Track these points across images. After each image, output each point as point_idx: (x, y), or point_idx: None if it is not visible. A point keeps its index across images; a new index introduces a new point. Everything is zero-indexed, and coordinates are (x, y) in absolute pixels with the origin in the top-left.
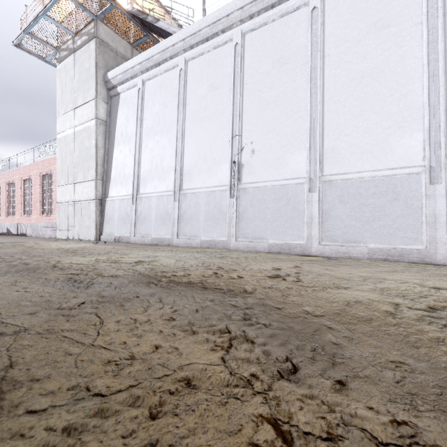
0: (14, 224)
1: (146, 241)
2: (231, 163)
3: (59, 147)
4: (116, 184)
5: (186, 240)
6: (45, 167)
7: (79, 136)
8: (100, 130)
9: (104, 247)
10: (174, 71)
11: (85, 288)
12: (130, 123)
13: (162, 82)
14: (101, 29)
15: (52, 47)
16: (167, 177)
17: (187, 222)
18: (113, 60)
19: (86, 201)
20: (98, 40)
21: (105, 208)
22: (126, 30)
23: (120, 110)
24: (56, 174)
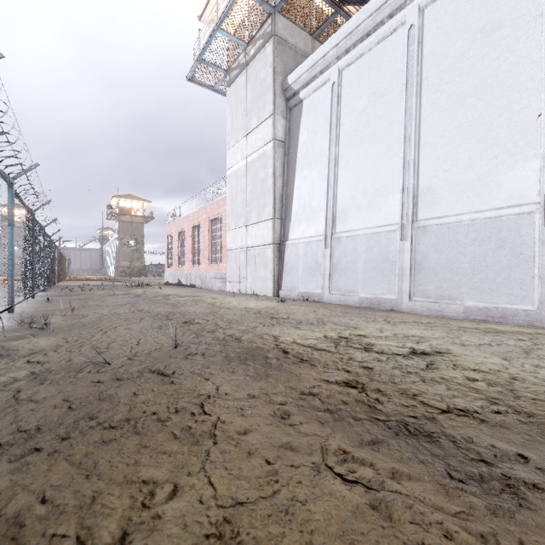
0: (184, 274)
1: (349, 301)
2: (544, 159)
3: (228, 185)
4: (299, 221)
5: (430, 305)
6: (214, 210)
7: (253, 167)
8: (278, 154)
9: (300, 309)
10: (395, 36)
11: (511, 494)
12: (318, 137)
13: (372, 61)
14: (279, 23)
15: (222, 71)
16: (386, 204)
17: (430, 274)
18: (292, 60)
19: (261, 246)
20: (275, 38)
21: (284, 255)
22: (305, 18)
23: (303, 122)
24: (226, 217)
